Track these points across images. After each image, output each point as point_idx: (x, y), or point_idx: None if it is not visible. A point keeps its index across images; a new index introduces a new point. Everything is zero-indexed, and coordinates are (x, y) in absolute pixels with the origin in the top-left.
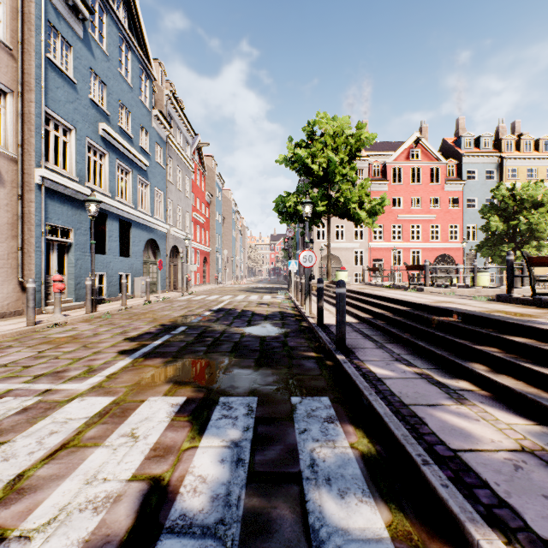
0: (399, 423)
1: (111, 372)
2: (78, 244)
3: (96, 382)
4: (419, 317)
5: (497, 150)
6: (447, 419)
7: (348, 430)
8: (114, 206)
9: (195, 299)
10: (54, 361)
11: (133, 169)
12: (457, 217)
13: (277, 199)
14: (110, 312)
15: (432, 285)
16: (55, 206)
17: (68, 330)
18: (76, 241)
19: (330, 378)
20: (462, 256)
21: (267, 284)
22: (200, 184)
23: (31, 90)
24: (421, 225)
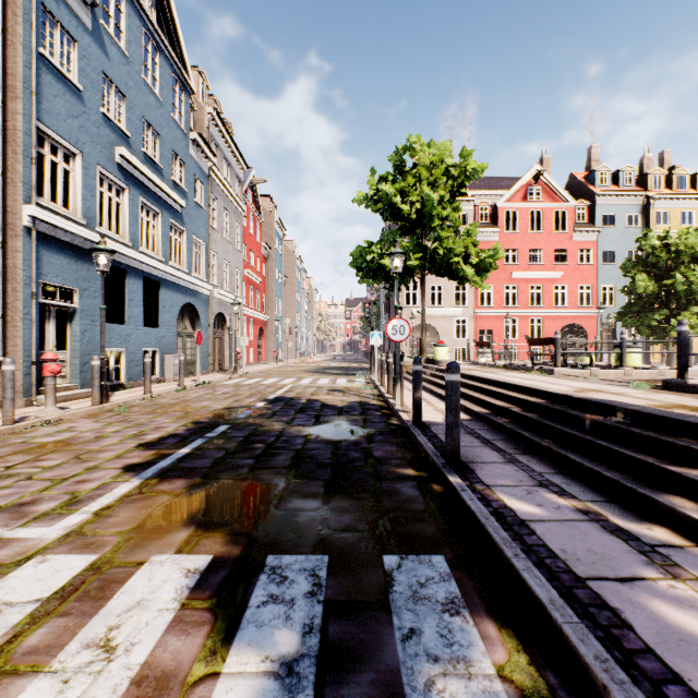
0: (582, 626)
1: (104, 505)
2: (85, 310)
3: (75, 524)
4: (562, 414)
5: (642, 188)
6: (663, 615)
7: (487, 632)
8: (136, 259)
9: (246, 383)
10: (23, 484)
11: (163, 211)
12: (590, 276)
13: (355, 251)
14: (127, 403)
15: (565, 365)
16: (51, 258)
17: (62, 430)
18: (82, 306)
19: (441, 516)
20: (596, 326)
21: (341, 363)
22: (255, 233)
23: (16, 97)
24: (543, 286)
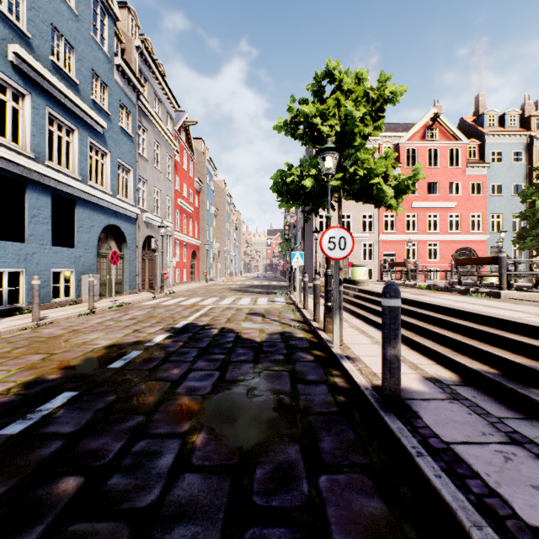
0: None
1: None
2: None
3: None
4: None
5: (525, 129)
6: None
7: None
8: (39, 172)
9: (165, 304)
10: None
11: (79, 128)
12: (480, 205)
13: (276, 175)
14: None
15: (509, 287)
16: None
17: None
18: None
19: None
20: (486, 249)
21: (263, 281)
22: (188, 168)
23: None
24: (439, 214)
